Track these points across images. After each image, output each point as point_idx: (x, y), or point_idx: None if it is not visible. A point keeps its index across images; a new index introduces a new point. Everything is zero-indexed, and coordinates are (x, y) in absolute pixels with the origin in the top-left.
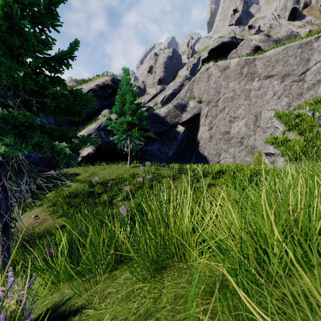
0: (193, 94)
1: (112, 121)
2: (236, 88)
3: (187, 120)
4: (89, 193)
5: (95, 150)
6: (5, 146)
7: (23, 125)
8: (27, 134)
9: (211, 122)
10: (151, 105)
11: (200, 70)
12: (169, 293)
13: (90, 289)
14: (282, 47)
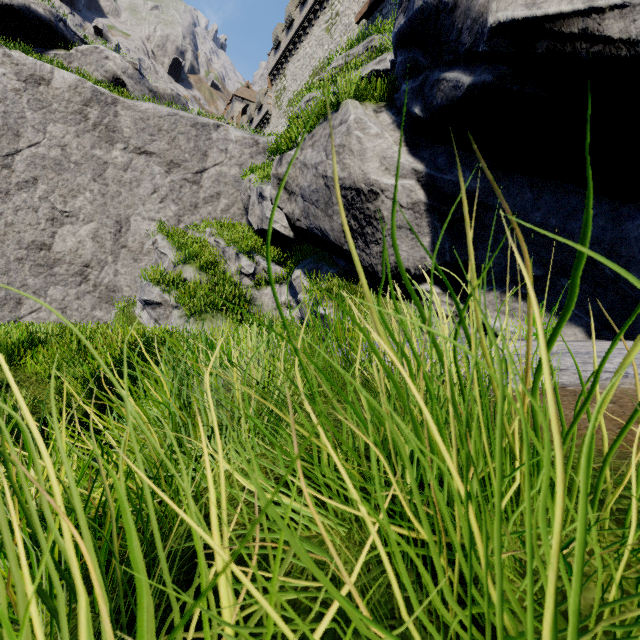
0: None
1: None
2: (70, 143)
3: None
4: None
5: None
6: None
7: None
8: None
9: None
10: None
11: None
12: None
13: None
14: (168, 110)
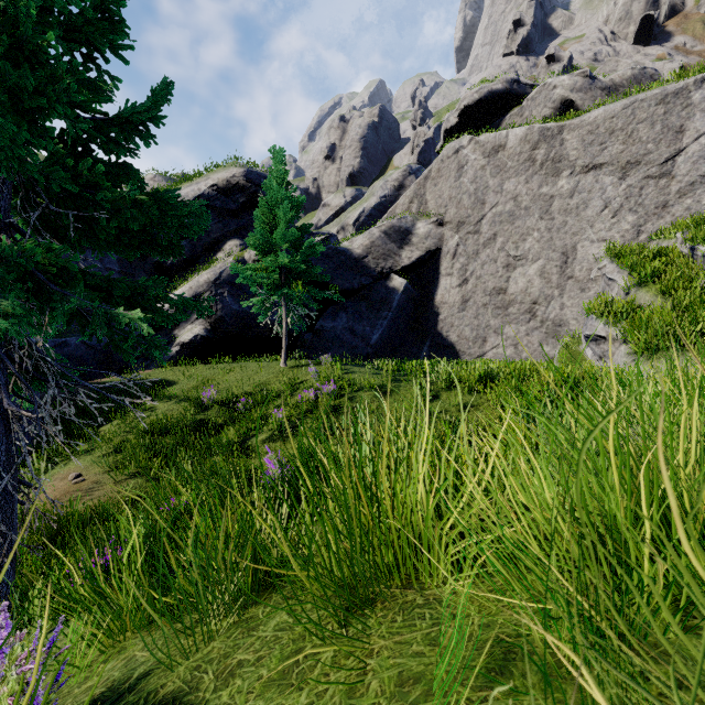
0: (425, 205)
1: (247, 266)
2: (520, 192)
3: (413, 264)
4: (195, 424)
5: (208, 329)
6: (2, 318)
7: (45, 272)
8: (54, 291)
9: (466, 267)
10: (332, 230)
11: (442, 154)
12: (386, 669)
13: (194, 652)
14: (623, 103)
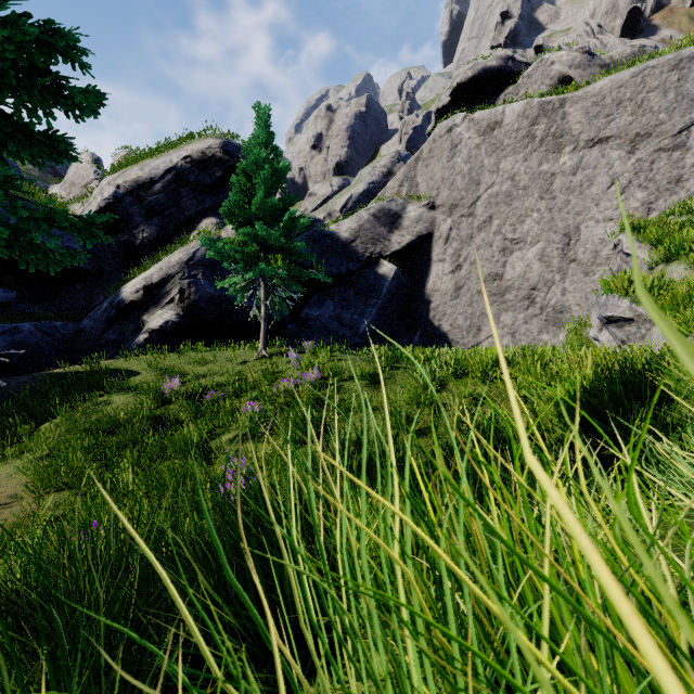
0: (416, 188)
1: (220, 240)
2: (518, 171)
3: (403, 249)
4: (152, 421)
5: (181, 315)
6: None
7: None
8: None
9: (459, 252)
10: (318, 216)
11: (434, 134)
12: None
13: None
14: (631, 71)
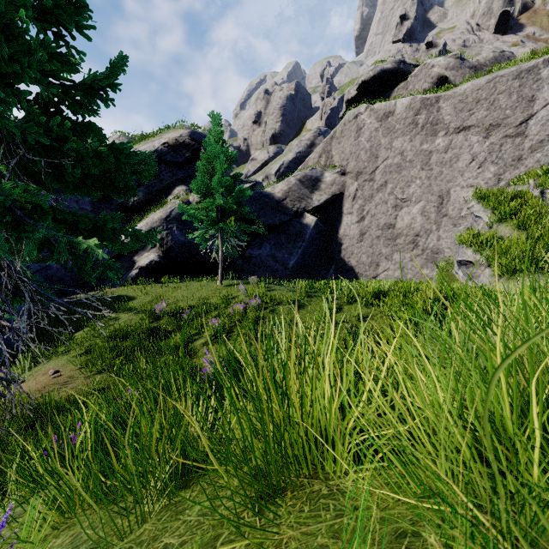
0: (331, 159)
1: (191, 206)
2: (406, 148)
3: (322, 205)
4: (149, 331)
5: (161, 256)
6: None
7: (22, 208)
8: (28, 223)
9: (363, 207)
10: (258, 178)
11: (344, 119)
12: None
13: (128, 533)
14: (486, 78)
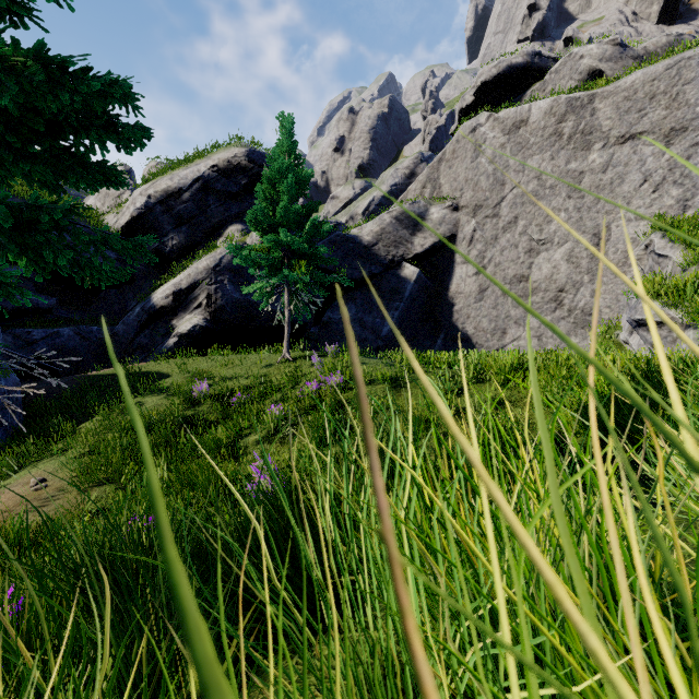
0: (439, 190)
1: (246, 247)
2: (545, 170)
3: (426, 251)
4: (182, 421)
5: (208, 319)
6: None
7: None
8: None
9: (484, 254)
10: (341, 220)
11: (457, 134)
12: None
13: None
14: (666, 63)
